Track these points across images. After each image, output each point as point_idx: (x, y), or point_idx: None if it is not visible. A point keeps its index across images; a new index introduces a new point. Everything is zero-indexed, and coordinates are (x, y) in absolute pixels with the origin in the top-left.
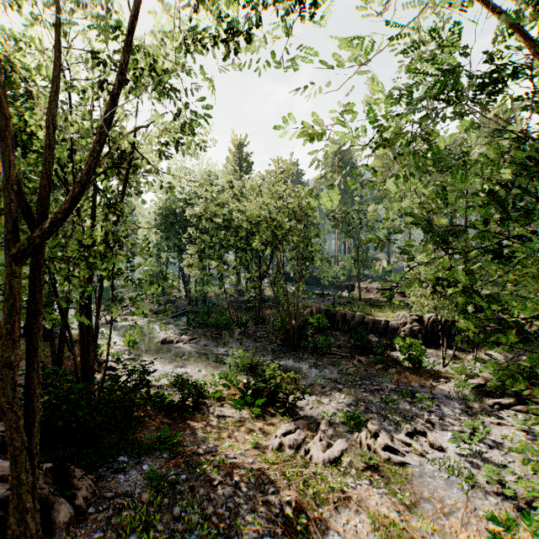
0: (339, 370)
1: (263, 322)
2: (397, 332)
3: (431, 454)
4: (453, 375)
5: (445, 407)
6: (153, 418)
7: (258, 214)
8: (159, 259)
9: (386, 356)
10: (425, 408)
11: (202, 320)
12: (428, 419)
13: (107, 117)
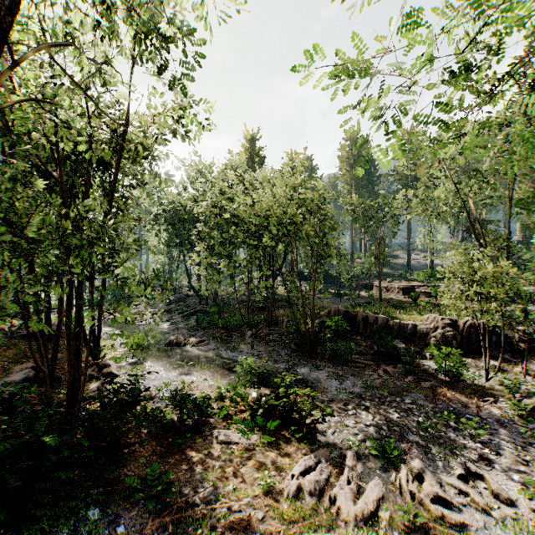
0: (364, 382)
1: (276, 324)
2: (426, 337)
3: (497, 509)
4: (500, 392)
5: (501, 436)
6: (144, 445)
7: (270, 206)
8: (170, 257)
9: (415, 366)
10: (476, 438)
11: (212, 320)
12: (482, 454)
13: None
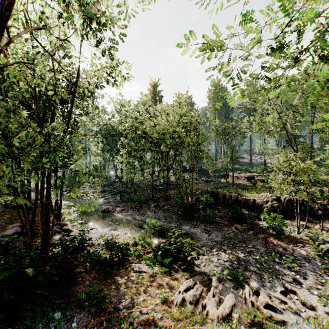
0: (223, 235)
1: (169, 199)
2: (261, 207)
3: (304, 312)
4: (306, 240)
5: (306, 267)
6: (88, 273)
7: (165, 127)
8: (104, 158)
9: (254, 224)
10: (291, 269)
11: (130, 197)
12: (295, 279)
13: (4, 2)
